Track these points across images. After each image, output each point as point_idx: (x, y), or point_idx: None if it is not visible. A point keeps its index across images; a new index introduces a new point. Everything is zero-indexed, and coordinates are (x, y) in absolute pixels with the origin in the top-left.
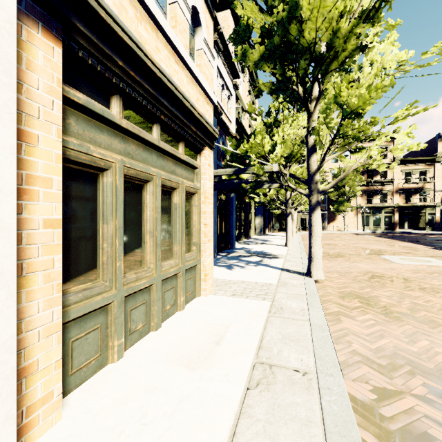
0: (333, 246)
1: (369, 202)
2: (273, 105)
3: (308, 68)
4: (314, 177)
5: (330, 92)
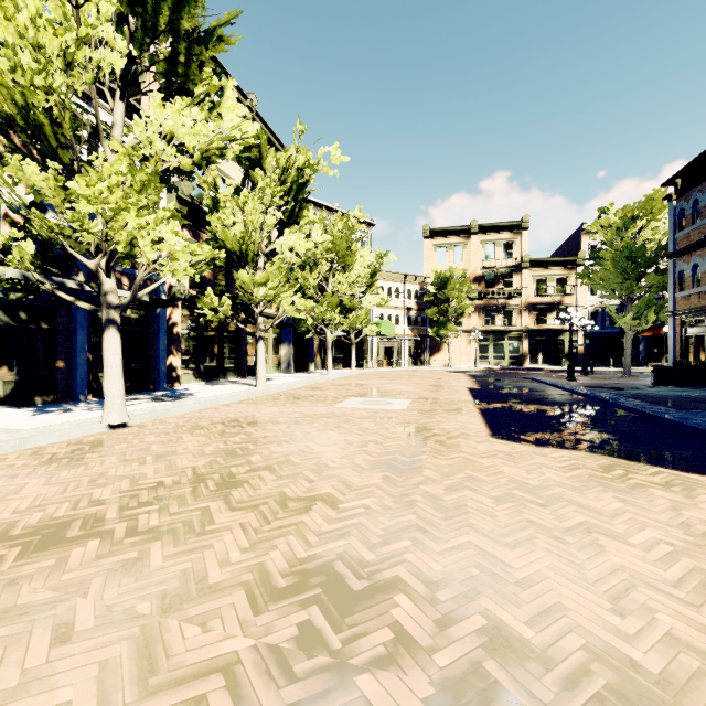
0: (343, 386)
1: (488, 323)
2: (203, 180)
3: (34, 143)
4: (102, 286)
5: (25, 177)
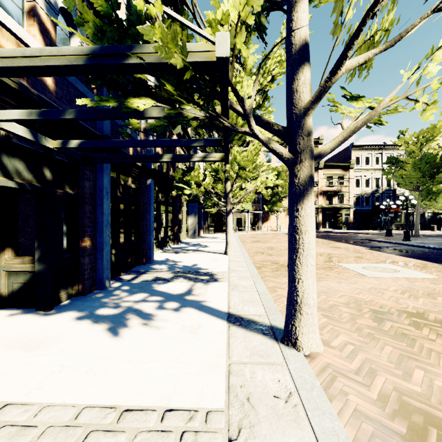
0: (277, 250)
1: None
2: None
3: None
4: (305, 119)
5: None
